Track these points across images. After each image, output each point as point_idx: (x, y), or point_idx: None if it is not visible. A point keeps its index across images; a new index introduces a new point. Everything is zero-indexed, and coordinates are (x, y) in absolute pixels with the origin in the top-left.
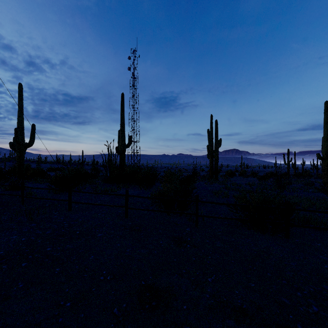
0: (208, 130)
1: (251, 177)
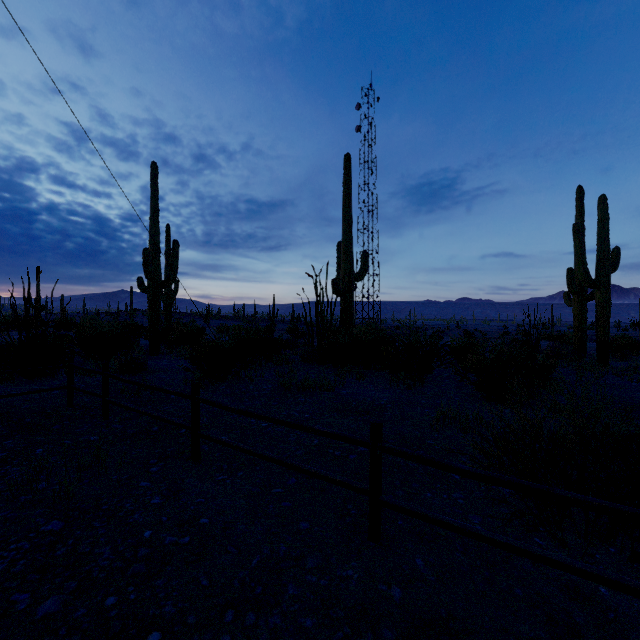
0: (575, 227)
1: None
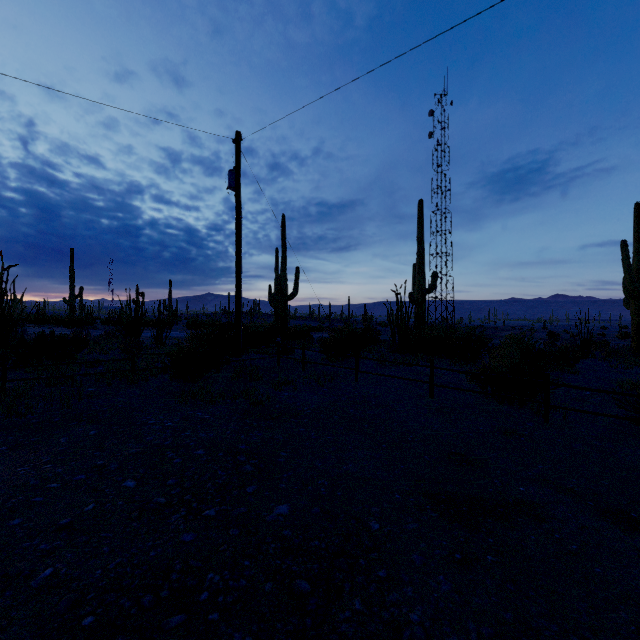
0: (622, 244)
1: None
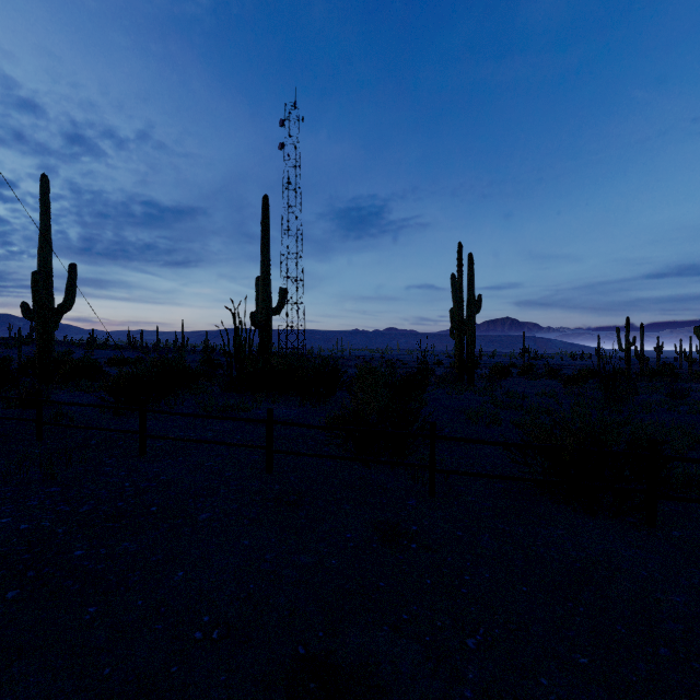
0: (452, 277)
1: (546, 378)
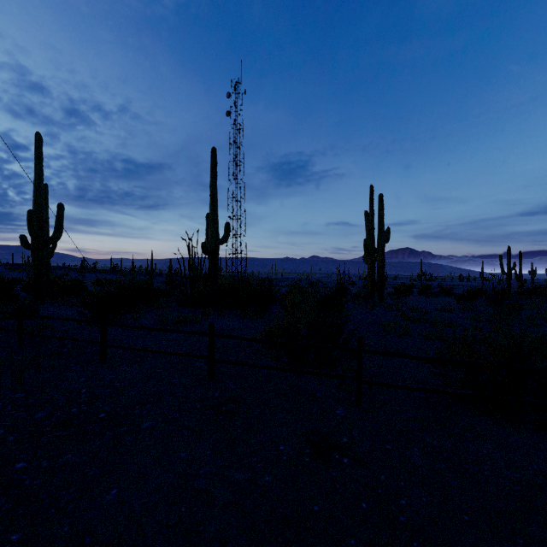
0: (366, 213)
1: (441, 296)
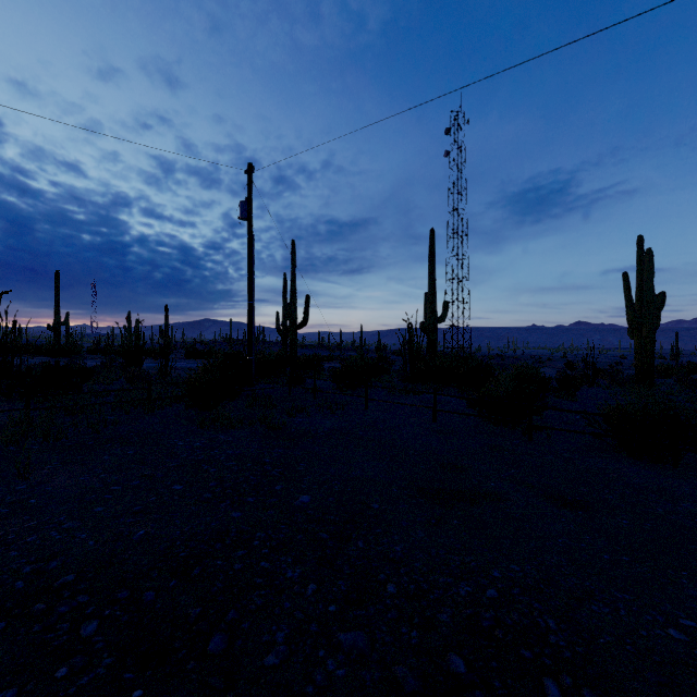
0: (624, 276)
1: None
